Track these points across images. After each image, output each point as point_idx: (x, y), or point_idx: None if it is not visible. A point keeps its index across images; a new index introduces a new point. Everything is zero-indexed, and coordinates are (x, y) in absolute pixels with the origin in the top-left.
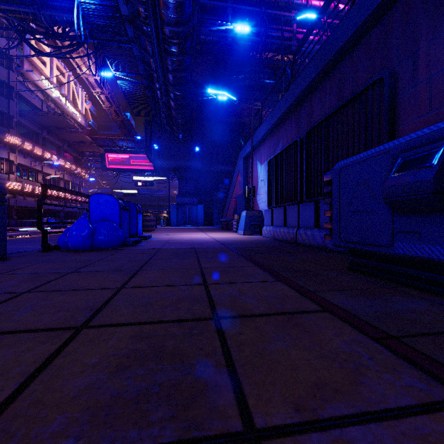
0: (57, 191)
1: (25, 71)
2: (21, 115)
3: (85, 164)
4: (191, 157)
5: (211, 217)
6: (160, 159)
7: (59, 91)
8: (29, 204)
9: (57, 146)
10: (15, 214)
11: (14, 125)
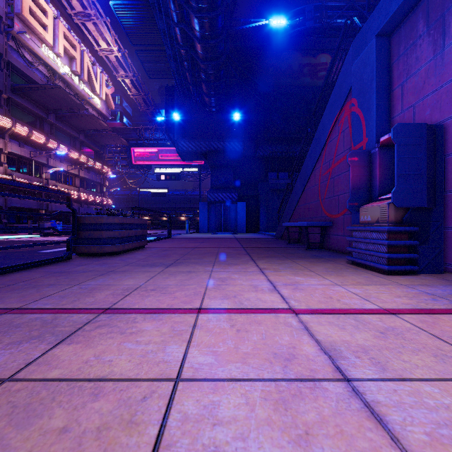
0: (68, 190)
1: (16, 32)
2: (15, 91)
3: (111, 161)
4: (227, 134)
5: (256, 220)
6: (185, 140)
7: (69, 67)
8: (28, 204)
9: (72, 137)
10: (5, 217)
11: (3, 103)
